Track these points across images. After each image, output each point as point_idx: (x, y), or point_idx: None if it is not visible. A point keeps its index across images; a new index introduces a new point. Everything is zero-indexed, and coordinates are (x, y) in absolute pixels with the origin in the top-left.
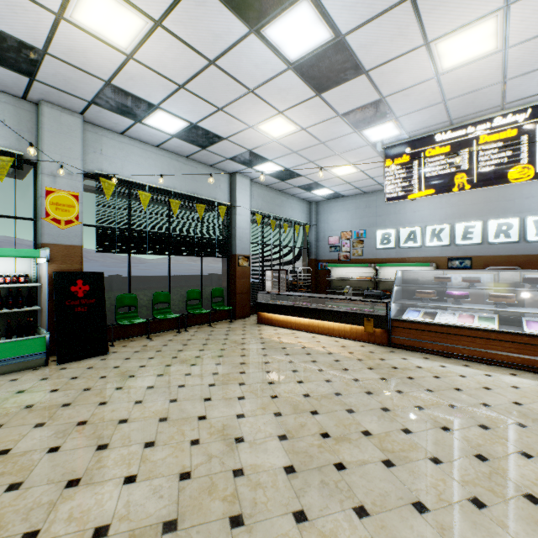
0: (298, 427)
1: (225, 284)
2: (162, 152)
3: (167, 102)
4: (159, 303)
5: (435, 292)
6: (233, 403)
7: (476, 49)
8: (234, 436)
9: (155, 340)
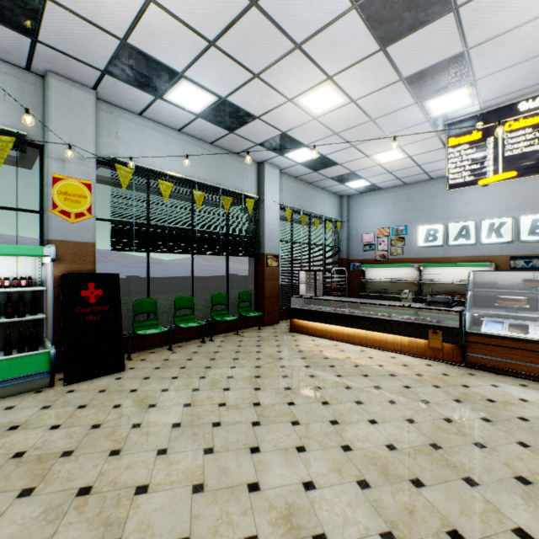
0: (405, 515)
1: (252, 287)
2: (185, 137)
3: (193, 67)
4: (181, 308)
5: (525, 299)
6: (292, 459)
7: None
8: (311, 532)
9: (177, 351)
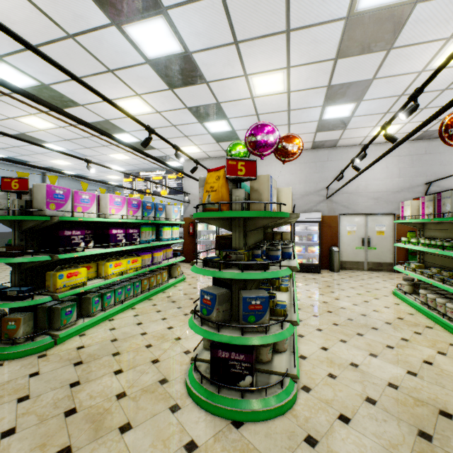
0: None
1: None
2: None
3: None
4: None
5: None
6: None
7: (124, 157)
8: None
9: None
